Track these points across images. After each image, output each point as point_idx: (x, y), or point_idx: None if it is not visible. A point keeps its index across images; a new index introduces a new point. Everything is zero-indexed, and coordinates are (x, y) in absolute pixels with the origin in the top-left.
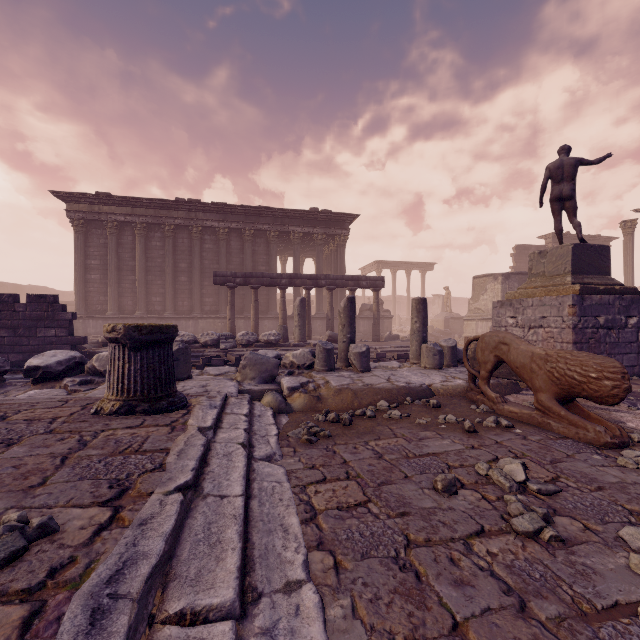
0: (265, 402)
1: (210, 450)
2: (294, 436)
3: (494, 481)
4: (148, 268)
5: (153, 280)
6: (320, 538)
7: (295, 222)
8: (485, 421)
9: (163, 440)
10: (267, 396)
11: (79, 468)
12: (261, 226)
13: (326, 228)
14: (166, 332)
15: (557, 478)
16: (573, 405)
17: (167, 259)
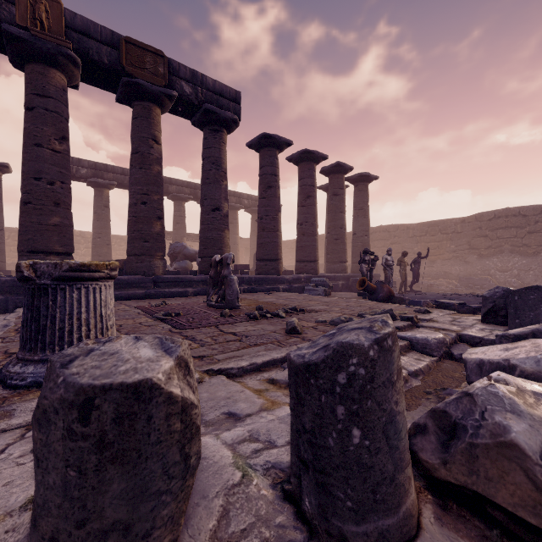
0: None
1: None
2: None
3: None
4: None
5: None
6: None
7: None
8: None
9: (11, 345)
10: None
11: None
12: None
13: None
14: None
15: None
16: None
17: None
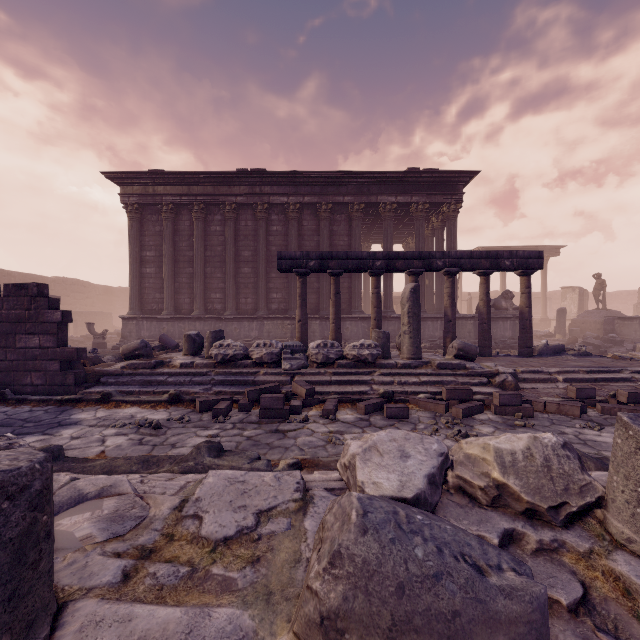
0: None
1: None
2: None
3: None
4: (207, 258)
5: (212, 273)
6: None
7: (386, 189)
8: None
9: None
10: None
11: None
12: (341, 198)
13: (429, 195)
14: None
15: None
16: None
17: (227, 246)
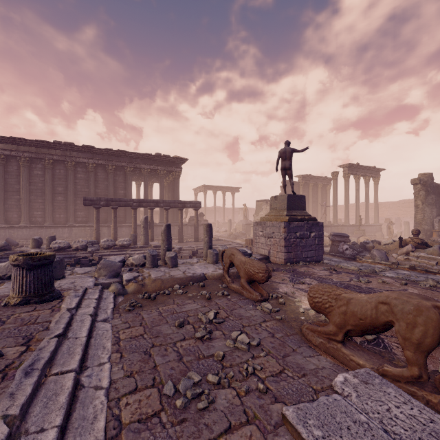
0: (111, 290)
1: (73, 319)
2: (122, 308)
3: (202, 320)
4: (31, 190)
5: (35, 199)
6: (118, 349)
7: (145, 162)
8: (218, 293)
9: (48, 316)
10: (112, 286)
11: (5, 333)
12: (120, 163)
13: (166, 166)
14: (49, 259)
15: (228, 316)
16: (255, 283)
17: (47, 184)
